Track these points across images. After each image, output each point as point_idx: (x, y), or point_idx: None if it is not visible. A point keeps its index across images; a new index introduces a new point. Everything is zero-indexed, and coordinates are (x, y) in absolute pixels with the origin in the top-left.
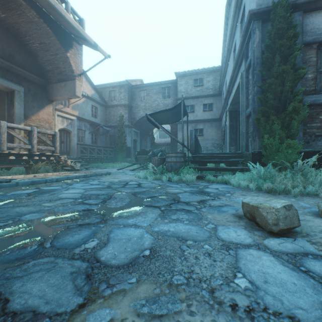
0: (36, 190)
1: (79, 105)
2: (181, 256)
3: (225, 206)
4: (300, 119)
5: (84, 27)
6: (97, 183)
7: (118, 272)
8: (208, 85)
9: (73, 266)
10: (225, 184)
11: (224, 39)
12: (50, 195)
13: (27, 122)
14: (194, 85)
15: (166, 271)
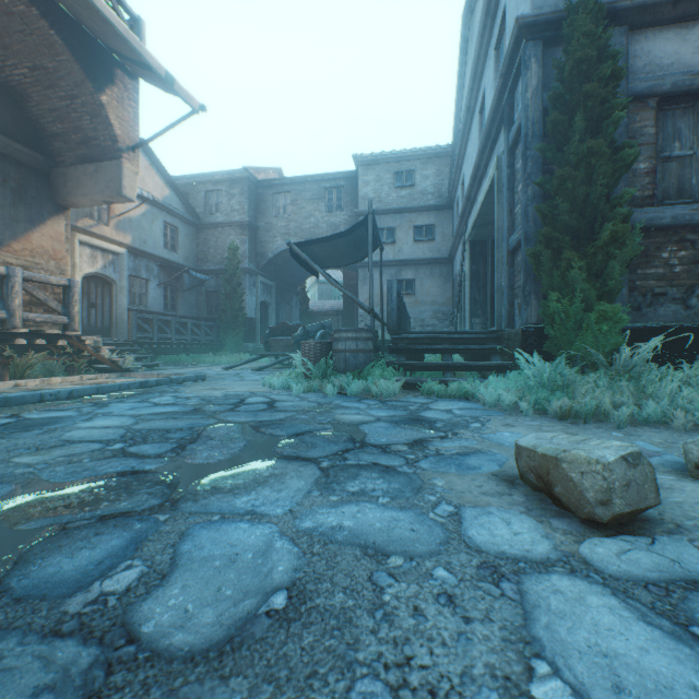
0: (9, 421)
1: (133, 221)
2: (374, 608)
3: (472, 453)
4: (627, 258)
5: (144, 38)
6: (171, 402)
7: (188, 678)
8: (425, 186)
9: (48, 664)
10: (466, 400)
11: (460, 88)
12: (40, 435)
13: (1, 255)
14: (396, 185)
15: (332, 667)
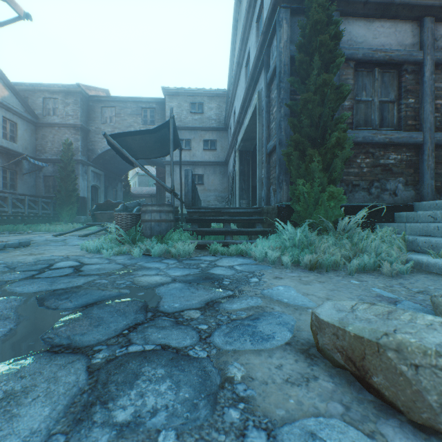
0: None
1: None
2: None
3: (261, 315)
4: (345, 158)
5: None
6: None
7: None
8: (210, 114)
9: None
10: (242, 256)
11: (232, 52)
12: None
13: None
14: (192, 111)
15: None
